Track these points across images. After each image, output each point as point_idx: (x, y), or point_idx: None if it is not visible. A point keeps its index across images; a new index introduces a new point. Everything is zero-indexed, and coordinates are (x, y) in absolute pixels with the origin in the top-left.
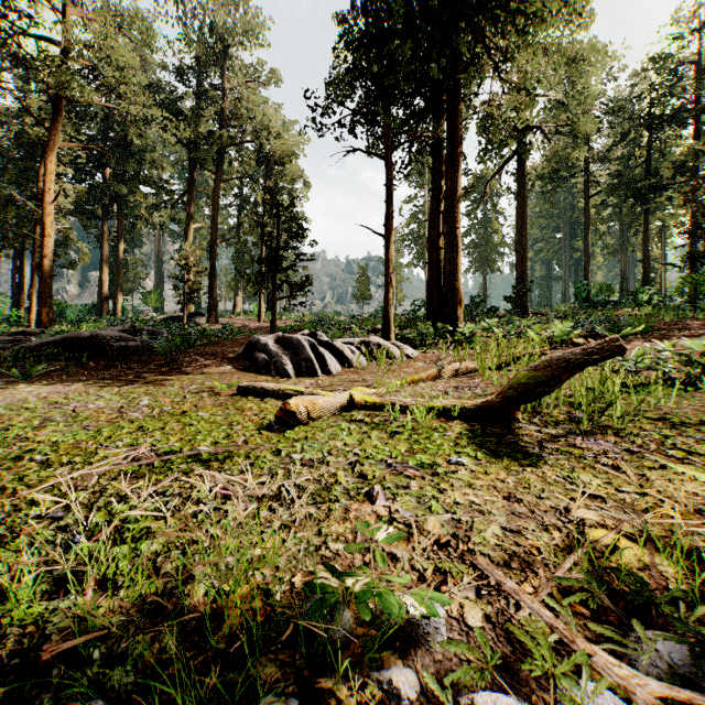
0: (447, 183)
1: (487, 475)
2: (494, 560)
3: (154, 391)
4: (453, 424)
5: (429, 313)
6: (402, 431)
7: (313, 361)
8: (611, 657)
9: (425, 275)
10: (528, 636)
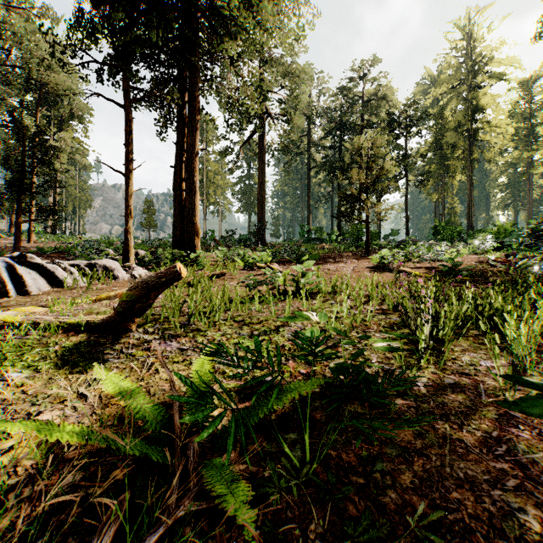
0: (188, 139)
1: (19, 387)
2: None
3: None
4: (73, 338)
5: (174, 241)
6: (5, 349)
7: (6, 283)
8: None
9: (204, 212)
10: None
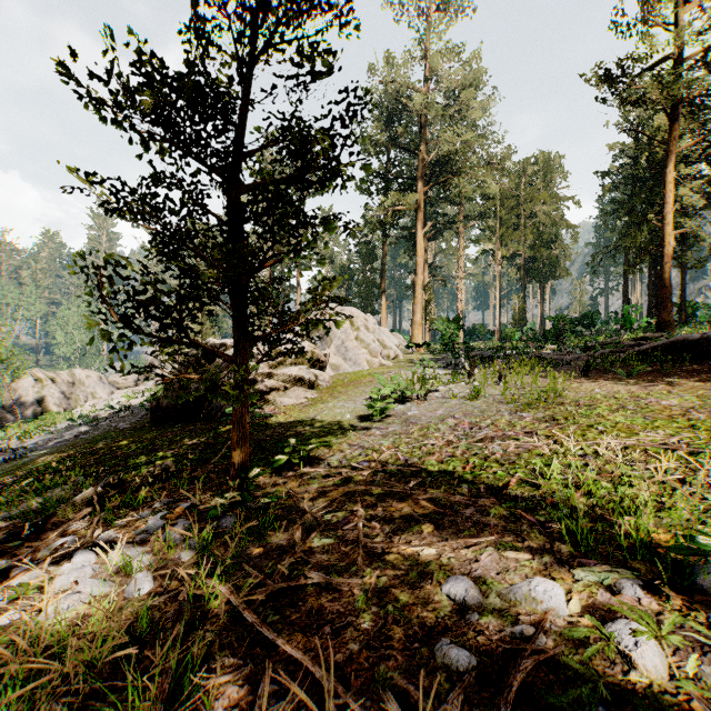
0: None
1: None
2: None
3: None
4: None
5: None
6: None
7: None
8: None
9: None
10: None
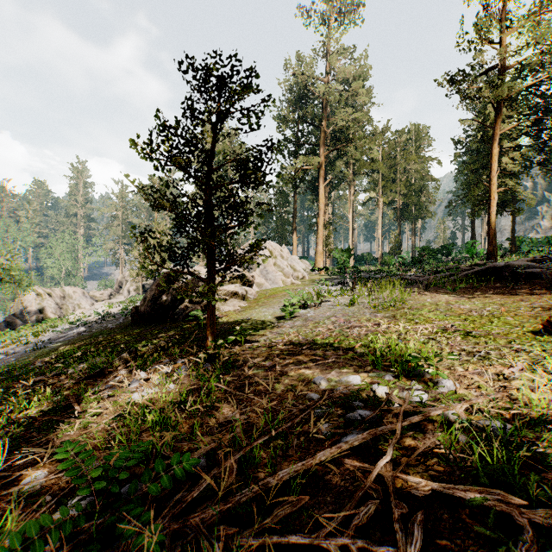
0: None
1: None
2: (510, 396)
3: (507, 303)
4: None
5: None
6: None
7: None
8: (465, 407)
9: None
10: (453, 393)
